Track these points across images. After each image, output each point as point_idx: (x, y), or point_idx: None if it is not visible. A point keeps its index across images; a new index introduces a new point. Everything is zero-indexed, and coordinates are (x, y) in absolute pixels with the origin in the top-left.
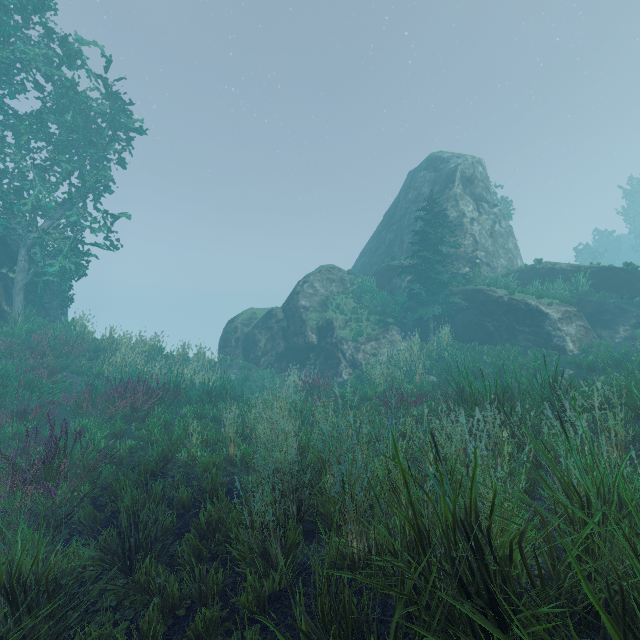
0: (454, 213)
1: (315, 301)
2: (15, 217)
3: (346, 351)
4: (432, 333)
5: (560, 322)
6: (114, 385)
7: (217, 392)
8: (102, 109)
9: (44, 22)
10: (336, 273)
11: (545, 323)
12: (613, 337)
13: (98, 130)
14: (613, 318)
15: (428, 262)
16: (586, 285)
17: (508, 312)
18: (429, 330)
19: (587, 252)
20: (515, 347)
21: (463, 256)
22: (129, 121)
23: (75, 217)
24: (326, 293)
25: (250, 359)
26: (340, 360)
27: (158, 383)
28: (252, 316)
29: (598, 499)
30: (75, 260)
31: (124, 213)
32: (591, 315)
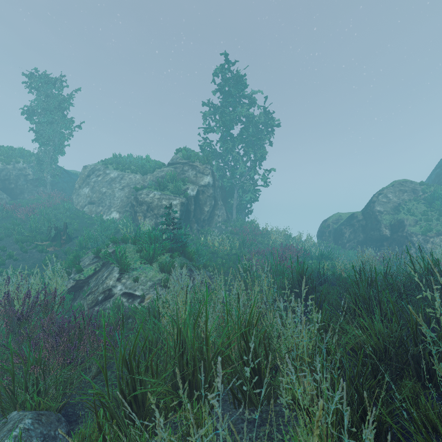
0: None
1: (388, 207)
2: (234, 178)
3: (415, 242)
4: None
5: None
6: (280, 247)
7: (325, 256)
8: (262, 121)
9: (244, 94)
10: (408, 185)
11: None
12: None
13: (260, 131)
14: None
15: None
16: None
17: None
18: None
19: None
20: None
21: None
22: (274, 123)
23: (253, 174)
24: (398, 201)
25: (338, 244)
26: (409, 248)
27: (297, 248)
28: (339, 218)
29: None
30: (252, 193)
31: (272, 169)
32: None
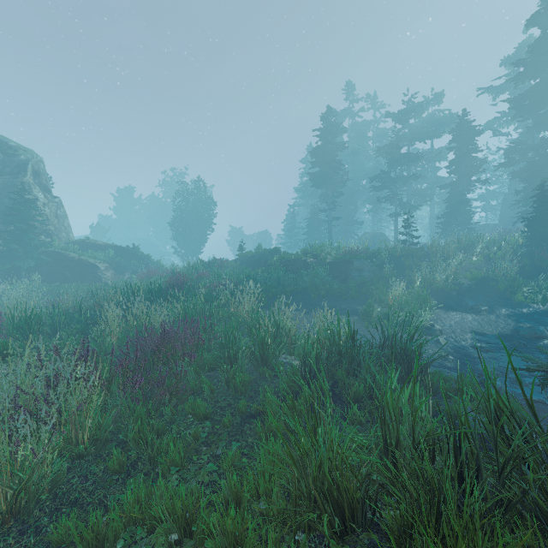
0: (30, 196)
1: None
2: None
3: None
4: (24, 278)
5: (105, 271)
6: None
7: None
8: None
9: None
10: None
11: (98, 271)
12: (124, 278)
13: None
14: (124, 270)
15: (24, 231)
16: (113, 254)
17: (78, 266)
18: (21, 276)
19: (98, 229)
20: (84, 284)
21: (40, 228)
22: None
23: None
24: None
25: None
26: None
27: None
28: None
29: (143, 291)
30: None
31: None
32: (115, 268)
